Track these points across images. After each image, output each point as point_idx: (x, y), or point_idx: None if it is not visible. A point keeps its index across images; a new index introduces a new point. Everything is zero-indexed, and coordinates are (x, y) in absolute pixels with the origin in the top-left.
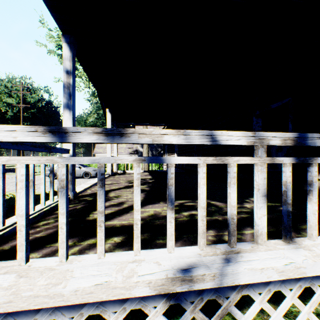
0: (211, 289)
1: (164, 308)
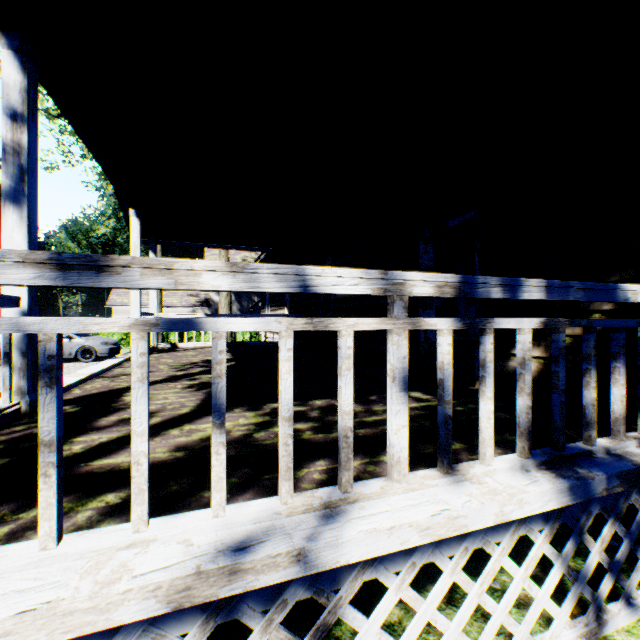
0: (303, 579)
1: (204, 635)
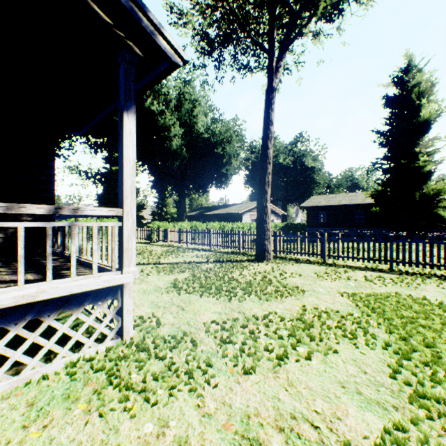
0: None
1: None
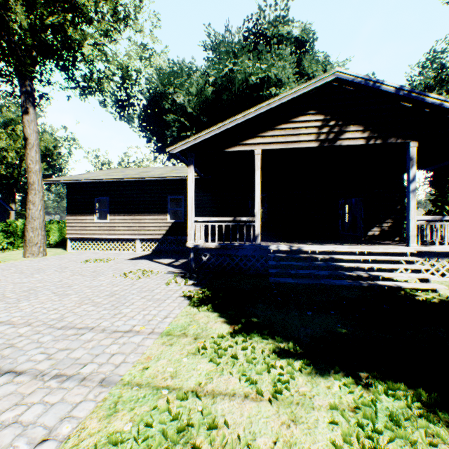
0: None
1: None
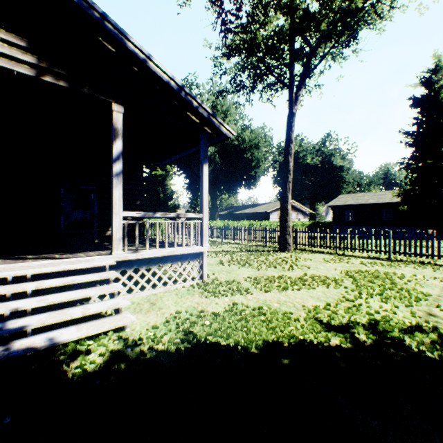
0: None
1: None
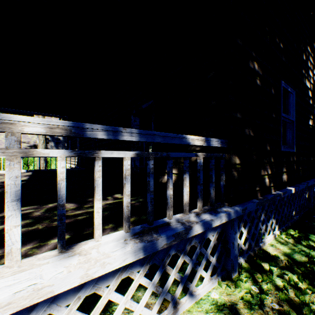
0: None
1: None
